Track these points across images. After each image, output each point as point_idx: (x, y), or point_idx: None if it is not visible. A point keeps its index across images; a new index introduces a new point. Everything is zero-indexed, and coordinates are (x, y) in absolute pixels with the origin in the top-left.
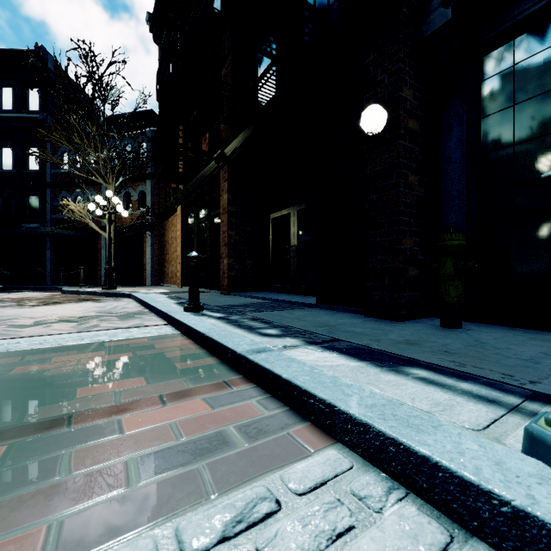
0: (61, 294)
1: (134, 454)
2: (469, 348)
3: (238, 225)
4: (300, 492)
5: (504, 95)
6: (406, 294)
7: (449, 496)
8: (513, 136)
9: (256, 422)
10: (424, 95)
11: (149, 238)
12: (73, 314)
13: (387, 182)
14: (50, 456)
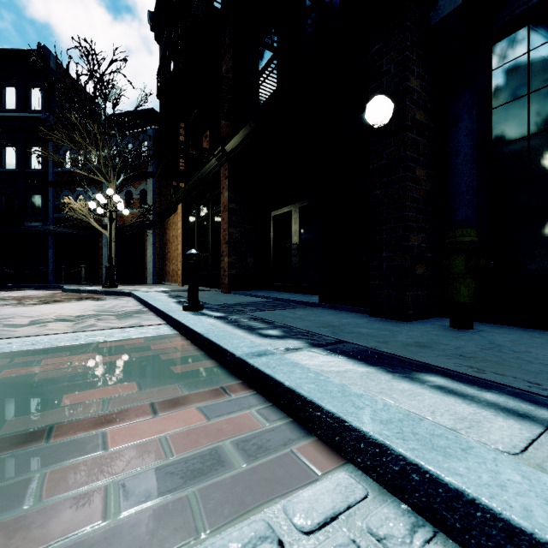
0: (62, 293)
1: (116, 476)
2: (485, 351)
3: (238, 223)
4: (306, 529)
5: (517, 83)
6: (413, 292)
7: (491, 542)
8: (527, 126)
9: (256, 436)
10: (431, 85)
11: (150, 236)
12: (71, 313)
13: (394, 177)
14: (20, 479)
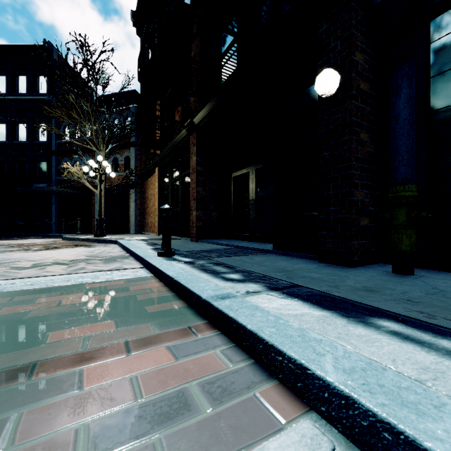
0: (62, 241)
1: (87, 418)
2: (431, 296)
3: (204, 183)
4: None
5: None
6: (358, 241)
7: None
8: None
9: (221, 378)
10: (373, 59)
11: (133, 194)
12: (66, 258)
13: (340, 140)
14: None
